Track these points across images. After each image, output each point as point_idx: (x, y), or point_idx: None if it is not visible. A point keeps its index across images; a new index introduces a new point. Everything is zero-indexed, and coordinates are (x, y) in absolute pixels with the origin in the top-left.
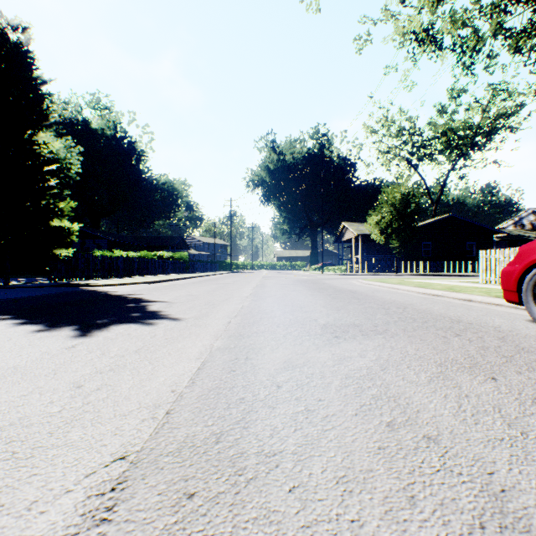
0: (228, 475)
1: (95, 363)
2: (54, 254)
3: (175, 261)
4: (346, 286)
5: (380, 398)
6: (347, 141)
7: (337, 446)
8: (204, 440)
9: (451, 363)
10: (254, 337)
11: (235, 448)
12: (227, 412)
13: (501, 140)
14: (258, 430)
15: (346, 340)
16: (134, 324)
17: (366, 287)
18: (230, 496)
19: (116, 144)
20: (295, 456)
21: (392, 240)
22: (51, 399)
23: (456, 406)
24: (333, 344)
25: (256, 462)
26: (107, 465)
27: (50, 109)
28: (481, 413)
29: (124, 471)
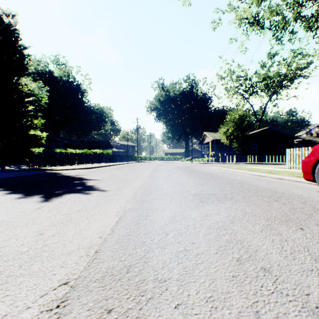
0: (134, 296)
1: (52, 219)
2: (31, 151)
3: (104, 155)
4: (206, 170)
5: (231, 241)
6: (207, 83)
7: (205, 275)
8: (119, 270)
9: (274, 218)
10: (151, 201)
11: (139, 276)
12: (134, 251)
13: (298, 83)
14: (154, 263)
15: (208, 204)
16: (78, 194)
17: (218, 171)
18: (136, 311)
19: (69, 85)
20: (178, 282)
21: (233, 143)
22: (22, 243)
23: (280, 247)
24: (200, 206)
25: (153, 286)
26: (55, 288)
27: (29, 64)
28: (297, 252)
29: (66, 293)
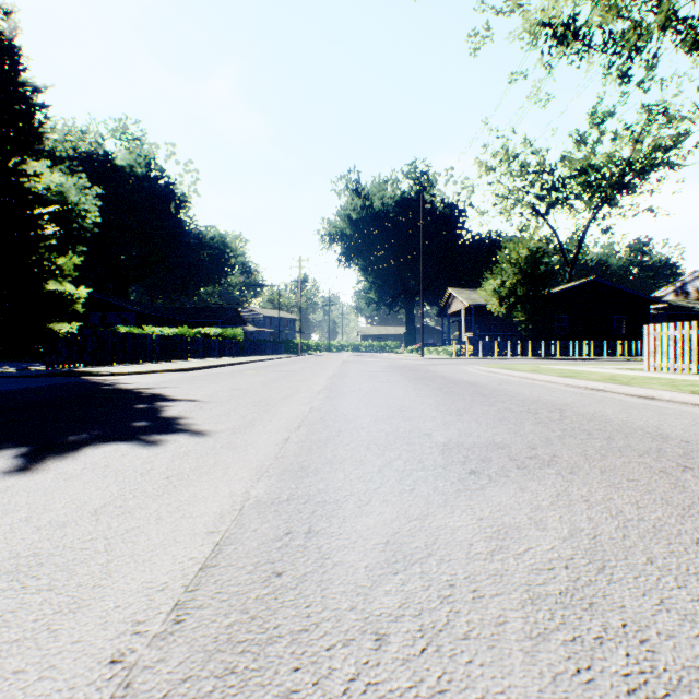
0: None
1: None
2: (51, 330)
3: (225, 341)
4: (459, 374)
5: (653, 694)
6: (455, 181)
7: None
8: None
9: None
10: (326, 472)
11: None
12: None
13: (658, 180)
14: None
15: (493, 480)
16: (126, 444)
17: (488, 377)
18: None
19: (149, 186)
20: None
21: (516, 312)
22: None
23: None
24: (473, 491)
25: None
26: None
27: (45, 127)
28: None
29: None
